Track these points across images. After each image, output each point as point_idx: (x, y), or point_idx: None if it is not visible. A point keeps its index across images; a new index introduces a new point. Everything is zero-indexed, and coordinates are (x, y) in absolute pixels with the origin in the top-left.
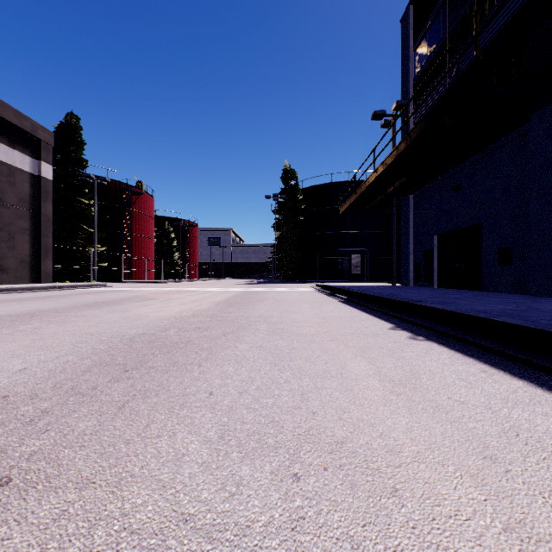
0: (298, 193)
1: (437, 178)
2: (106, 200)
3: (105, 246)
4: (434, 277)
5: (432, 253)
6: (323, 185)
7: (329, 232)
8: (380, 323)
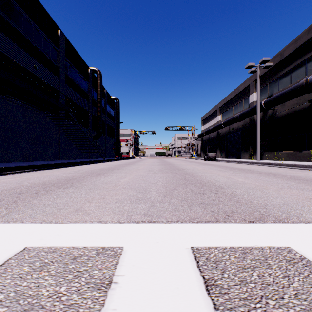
0: None
1: None
2: None
3: None
4: None
5: None
6: None
7: None
8: (85, 165)
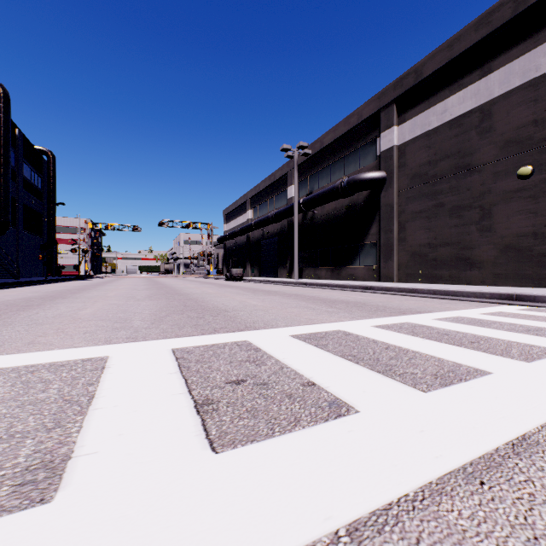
0: None
1: None
2: None
3: None
4: None
5: None
6: None
7: None
8: None
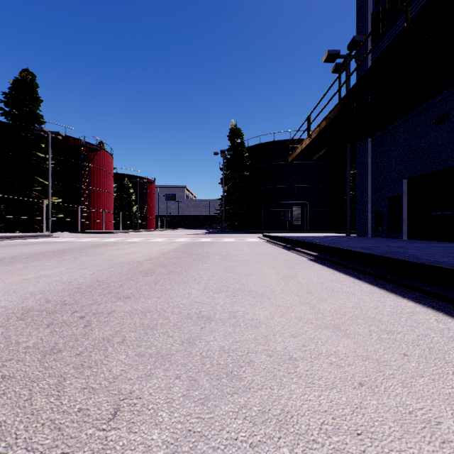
0: (244, 150)
1: (408, 113)
2: (65, 156)
3: (64, 198)
4: (403, 227)
5: (400, 199)
6: (267, 144)
7: (272, 186)
8: None
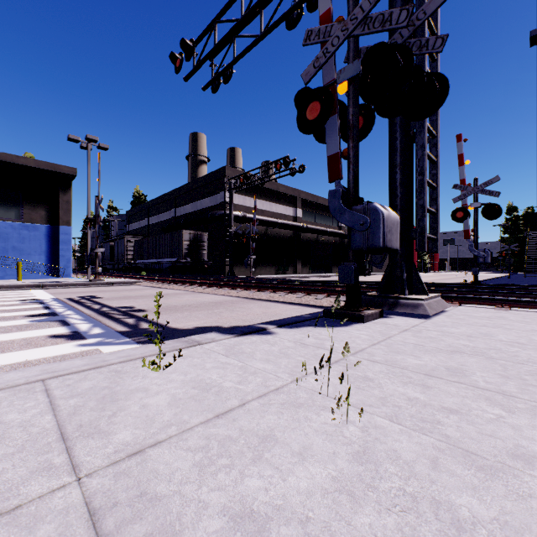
0: (518, 221)
1: None
2: None
3: None
4: None
5: None
6: None
7: None
8: None
